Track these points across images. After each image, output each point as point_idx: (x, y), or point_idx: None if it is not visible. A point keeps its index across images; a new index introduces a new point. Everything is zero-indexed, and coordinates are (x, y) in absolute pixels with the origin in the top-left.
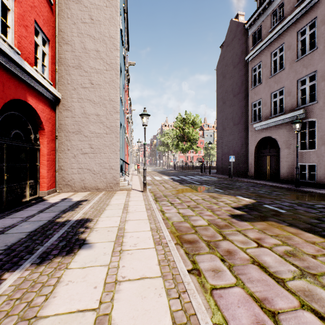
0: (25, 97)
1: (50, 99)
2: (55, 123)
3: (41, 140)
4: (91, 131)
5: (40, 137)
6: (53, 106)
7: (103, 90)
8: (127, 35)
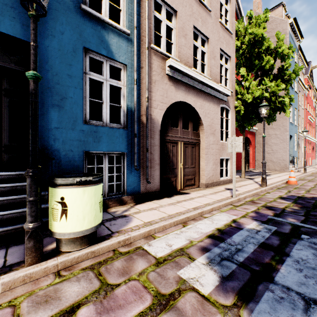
0: (246, 135)
1: (253, 132)
2: (254, 141)
3: (250, 148)
4: (271, 142)
5: (250, 148)
6: (254, 134)
7: (278, 121)
8: (304, 59)
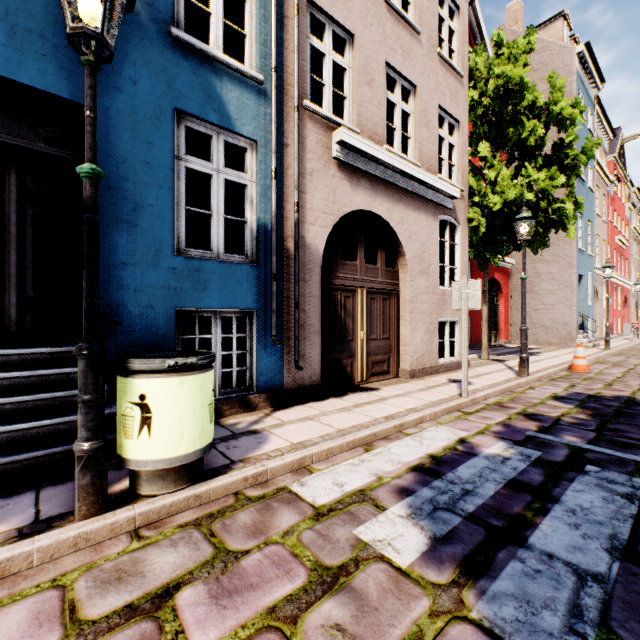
0: (493, 275)
1: (506, 267)
2: (509, 285)
3: (500, 301)
4: (542, 289)
5: (499, 299)
6: (508, 272)
7: (555, 247)
8: (607, 124)
